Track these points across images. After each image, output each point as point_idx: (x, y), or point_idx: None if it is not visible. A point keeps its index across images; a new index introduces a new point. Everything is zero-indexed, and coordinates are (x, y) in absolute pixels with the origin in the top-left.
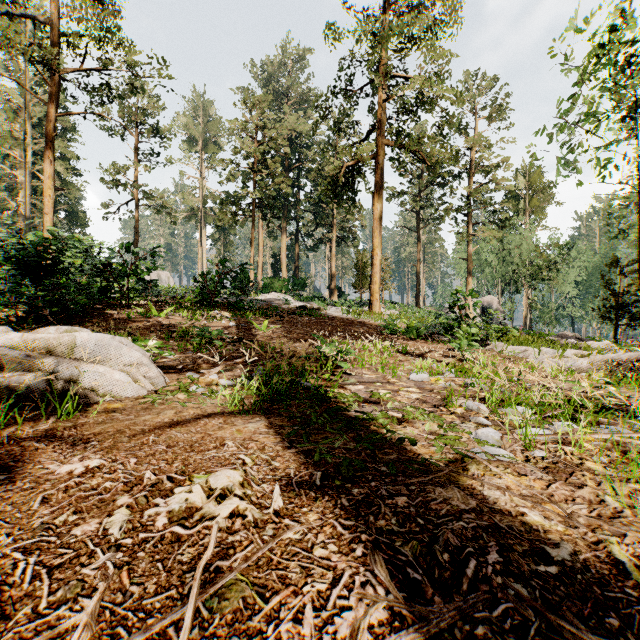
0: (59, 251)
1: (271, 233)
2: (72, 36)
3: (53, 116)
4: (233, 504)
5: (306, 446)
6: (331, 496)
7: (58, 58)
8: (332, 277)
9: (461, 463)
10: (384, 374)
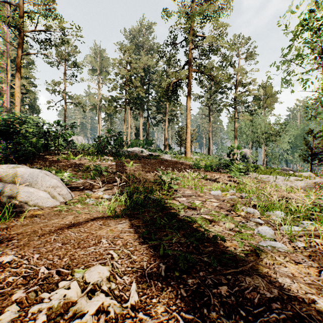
0: (19, 124)
1: (134, 117)
2: (30, 13)
3: (20, 55)
4: (99, 301)
5: (154, 243)
6: (173, 287)
7: (23, 24)
8: (165, 139)
9: (256, 254)
10: (196, 191)
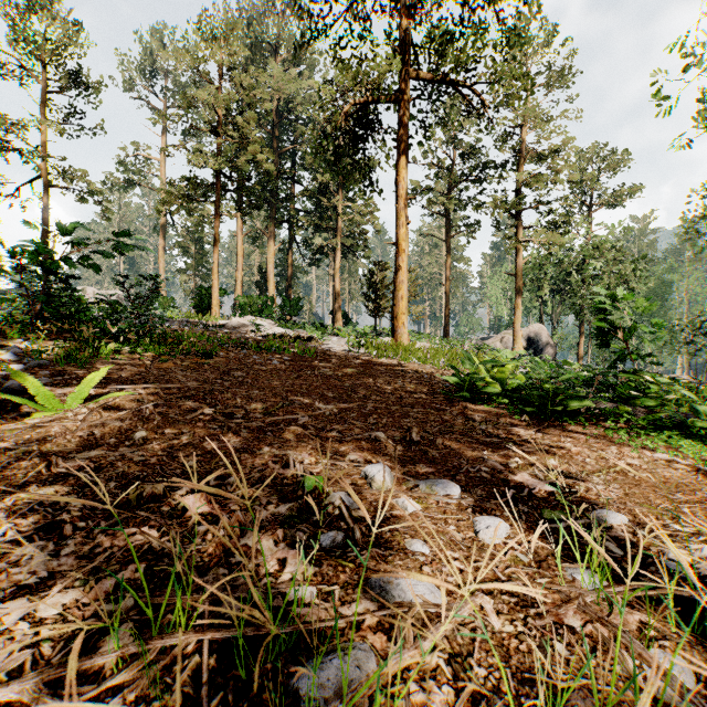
0: None
1: (254, 239)
2: None
3: None
4: None
5: None
6: None
7: None
8: (336, 298)
9: None
10: None
